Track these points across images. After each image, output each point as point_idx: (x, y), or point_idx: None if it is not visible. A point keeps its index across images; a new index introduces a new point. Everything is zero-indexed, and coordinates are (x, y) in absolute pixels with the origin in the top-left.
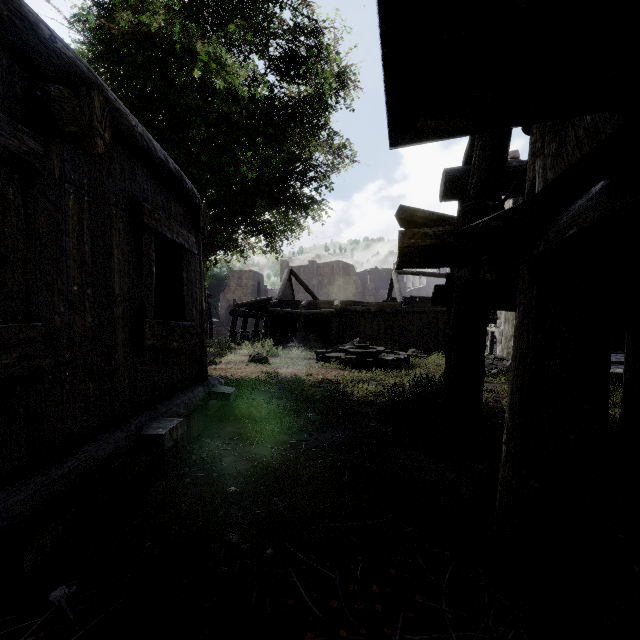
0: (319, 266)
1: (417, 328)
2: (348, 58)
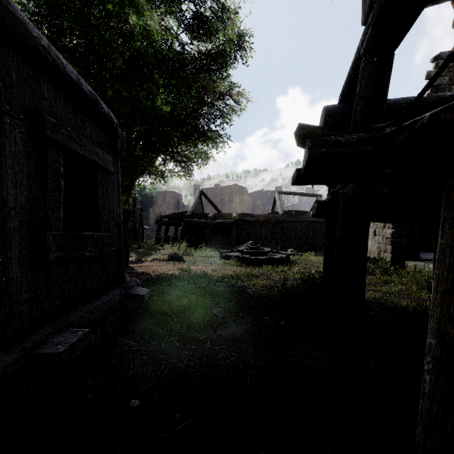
0: (222, 188)
1: (294, 233)
2: (244, 24)
